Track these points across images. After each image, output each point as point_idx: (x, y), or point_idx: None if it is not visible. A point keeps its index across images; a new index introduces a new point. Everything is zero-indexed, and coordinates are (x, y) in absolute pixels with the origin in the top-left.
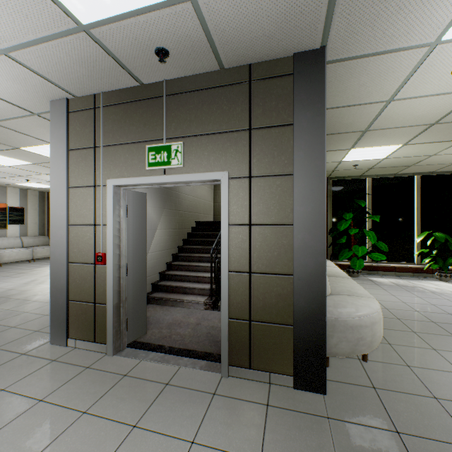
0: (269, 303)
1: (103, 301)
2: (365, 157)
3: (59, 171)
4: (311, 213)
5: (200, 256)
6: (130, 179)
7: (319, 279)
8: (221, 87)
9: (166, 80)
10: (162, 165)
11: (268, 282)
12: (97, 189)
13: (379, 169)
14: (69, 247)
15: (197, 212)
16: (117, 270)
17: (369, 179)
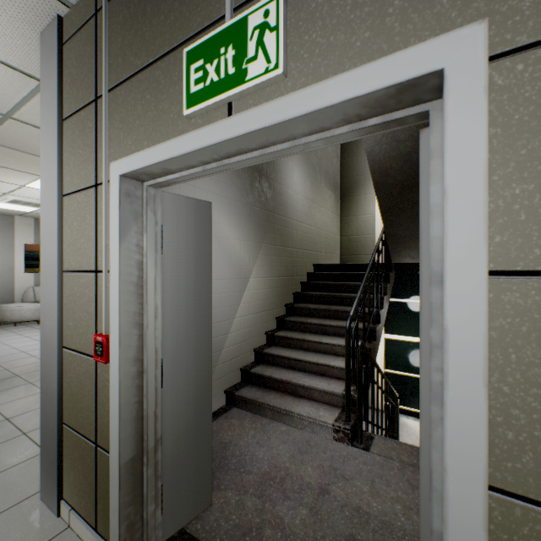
0: None
1: (108, 445)
2: None
3: (49, 165)
4: None
5: (321, 324)
6: (149, 152)
7: None
8: None
9: None
10: (222, 90)
11: None
12: (98, 192)
13: None
14: (63, 316)
15: (315, 249)
16: (133, 380)
17: None
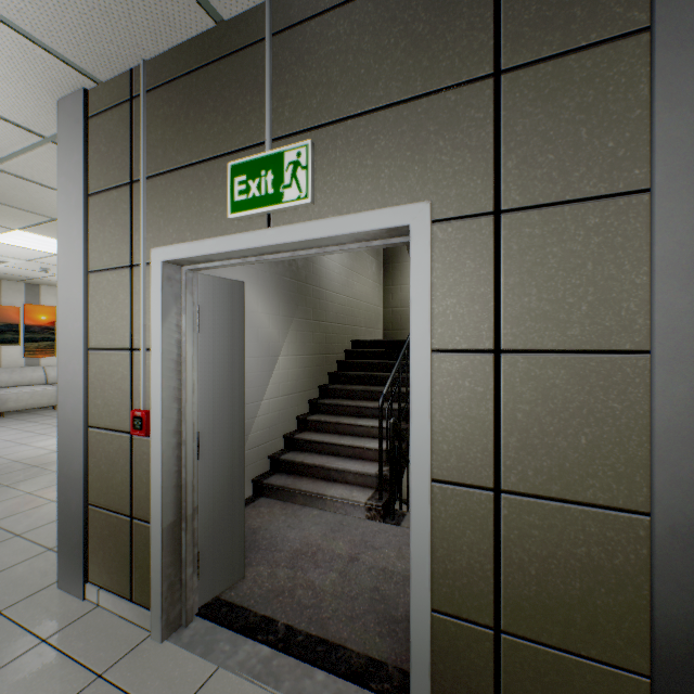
0: (560, 589)
1: (146, 515)
2: None
3: (71, 239)
4: None
5: (358, 406)
6: (194, 245)
7: None
8: None
9: None
10: (263, 205)
11: (555, 526)
12: (135, 273)
13: None
14: (89, 395)
15: (354, 324)
16: (173, 450)
17: None
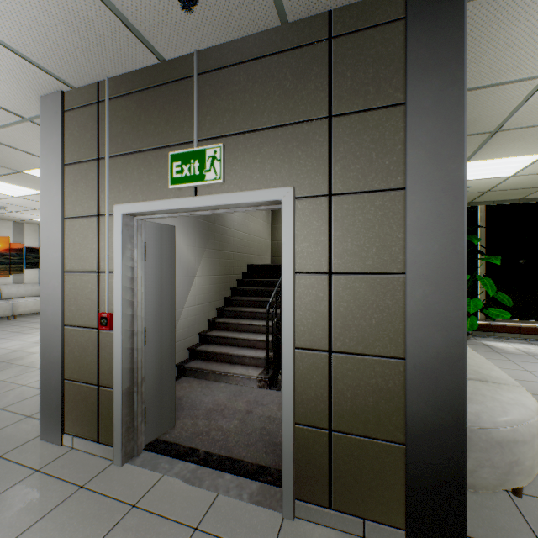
0: (362, 403)
1: (109, 383)
2: (483, 175)
3: (52, 195)
4: (438, 254)
5: (252, 311)
6: (145, 204)
7: (454, 368)
8: (282, 54)
9: (198, 50)
10: (192, 181)
11: (360, 369)
12: (101, 220)
13: (498, 193)
14: (65, 303)
15: (249, 252)
16: (129, 339)
17: (481, 206)
